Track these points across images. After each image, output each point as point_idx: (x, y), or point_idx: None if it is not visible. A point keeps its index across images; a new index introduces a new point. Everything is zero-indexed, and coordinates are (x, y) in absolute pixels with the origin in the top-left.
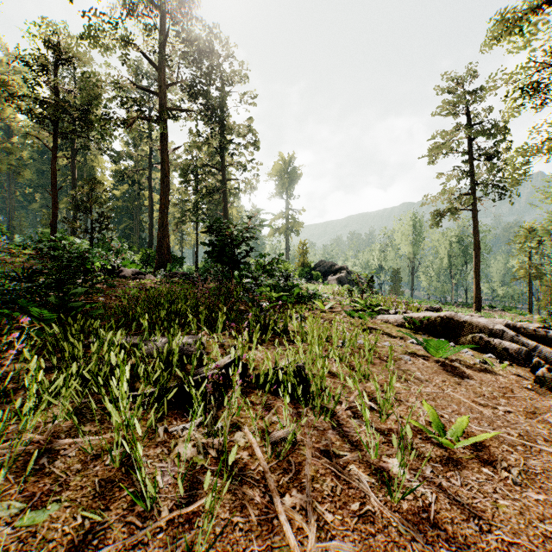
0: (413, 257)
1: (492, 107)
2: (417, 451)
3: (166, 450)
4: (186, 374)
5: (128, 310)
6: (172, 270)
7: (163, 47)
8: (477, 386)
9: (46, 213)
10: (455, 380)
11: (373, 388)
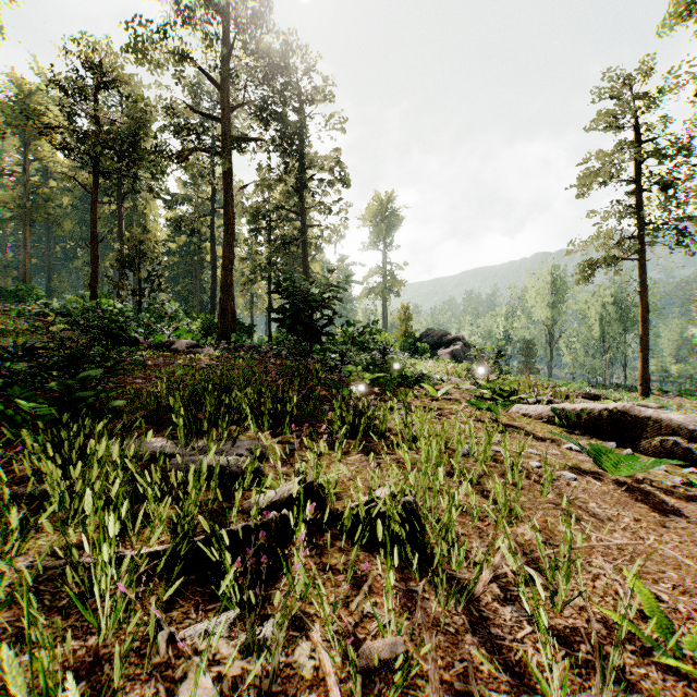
0: (552, 324)
1: (664, 119)
2: (637, 690)
3: (164, 690)
4: (227, 513)
5: (167, 398)
6: (237, 342)
7: (227, 59)
8: (693, 530)
9: (88, 272)
10: (655, 519)
11: (527, 536)
